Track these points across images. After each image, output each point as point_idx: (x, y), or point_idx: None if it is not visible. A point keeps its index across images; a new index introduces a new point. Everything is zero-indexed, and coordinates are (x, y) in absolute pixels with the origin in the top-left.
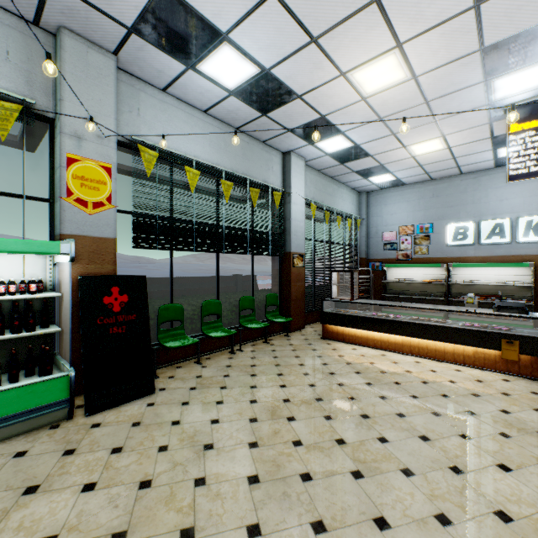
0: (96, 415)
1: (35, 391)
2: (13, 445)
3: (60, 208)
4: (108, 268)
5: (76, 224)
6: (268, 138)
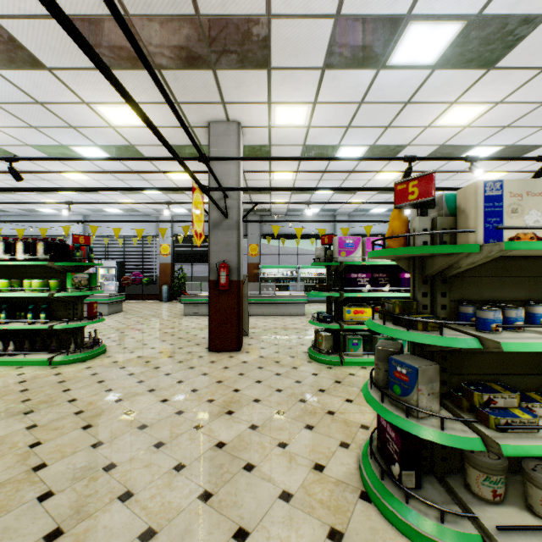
0: None
1: None
2: None
3: None
4: None
5: None
6: (408, 214)
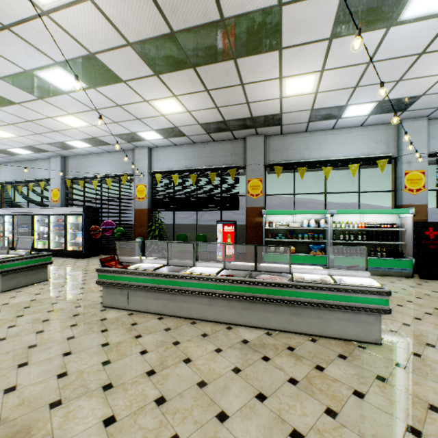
0: (423, 280)
1: (400, 262)
2: (393, 278)
3: (401, 194)
4: (423, 219)
5: (408, 200)
6: None
